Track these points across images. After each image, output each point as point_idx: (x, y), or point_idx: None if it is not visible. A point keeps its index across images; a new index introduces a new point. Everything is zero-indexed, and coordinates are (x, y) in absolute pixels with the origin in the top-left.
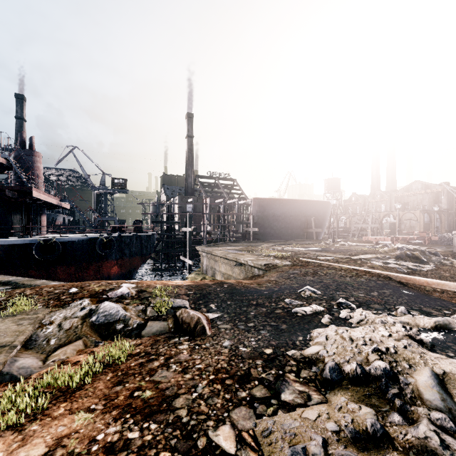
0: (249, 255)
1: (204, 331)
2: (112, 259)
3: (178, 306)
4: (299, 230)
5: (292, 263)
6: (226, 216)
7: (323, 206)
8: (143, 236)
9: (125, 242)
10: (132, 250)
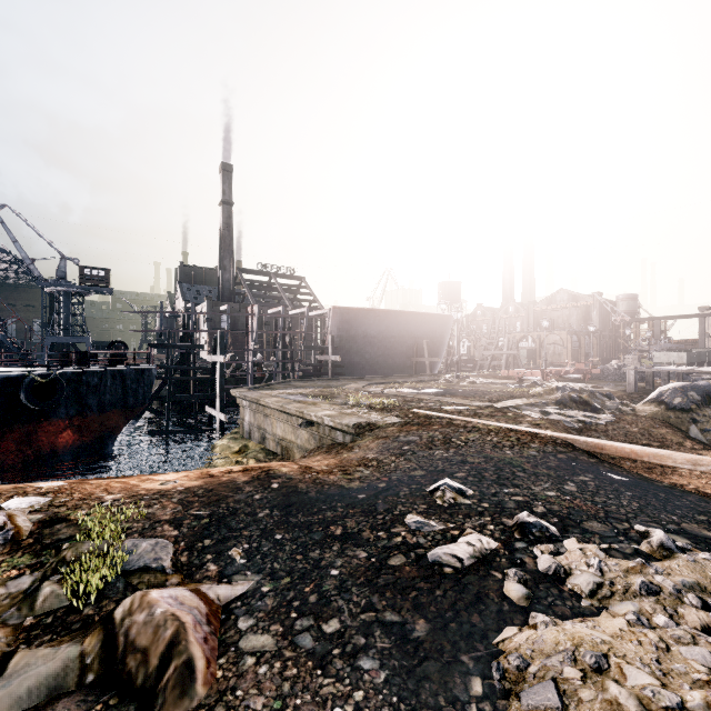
0: (325, 405)
1: (186, 686)
2: (60, 418)
3: (141, 567)
4: (405, 359)
5: (402, 421)
6: (288, 337)
7: (441, 322)
8: (128, 371)
9: (89, 384)
10: (104, 398)
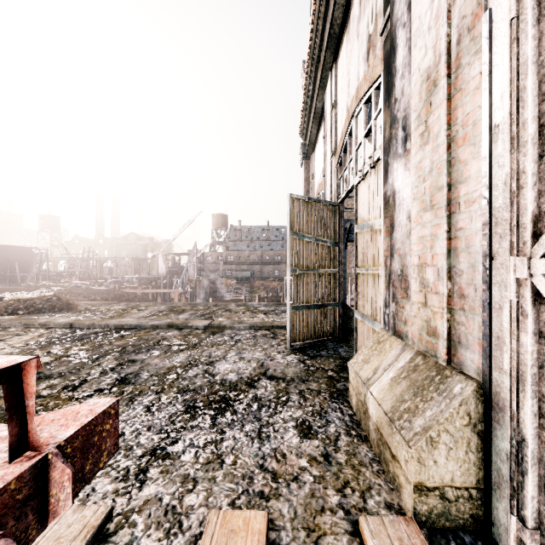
0: None
1: None
2: None
3: None
4: (0, 274)
5: None
6: None
7: (30, 252)
8: None
9: None
10: None
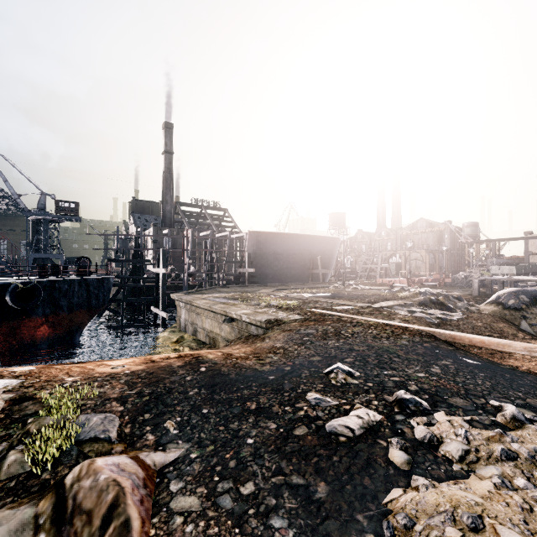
0: (243, 305)
1: None
2: (38, 316)
3: (91, 437)
4: (303, 271)
5: (302, 317)
6: (215, 254)
7: (331, 243)
8: (91, 280)
9: (61, 290)
10: (72, 301)
